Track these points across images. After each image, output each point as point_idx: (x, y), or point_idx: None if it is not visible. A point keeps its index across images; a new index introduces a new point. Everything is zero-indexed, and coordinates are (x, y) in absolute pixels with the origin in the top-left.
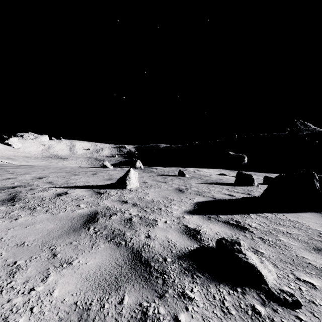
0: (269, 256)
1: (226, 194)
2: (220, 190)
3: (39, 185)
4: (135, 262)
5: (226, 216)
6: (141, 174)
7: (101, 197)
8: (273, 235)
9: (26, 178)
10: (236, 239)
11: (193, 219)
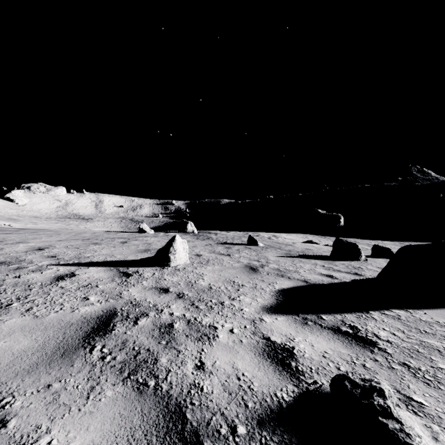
0: (437, 414)
1: (322, 274)
2: (313, 267)
3: (34, 261)
4: (170, 439)
5: (332, 317)
6: (193, 242)
7: (127, 283)
8: (424, 358)
9: (18, 249)
10: (370, 378)
11: (279, 324)
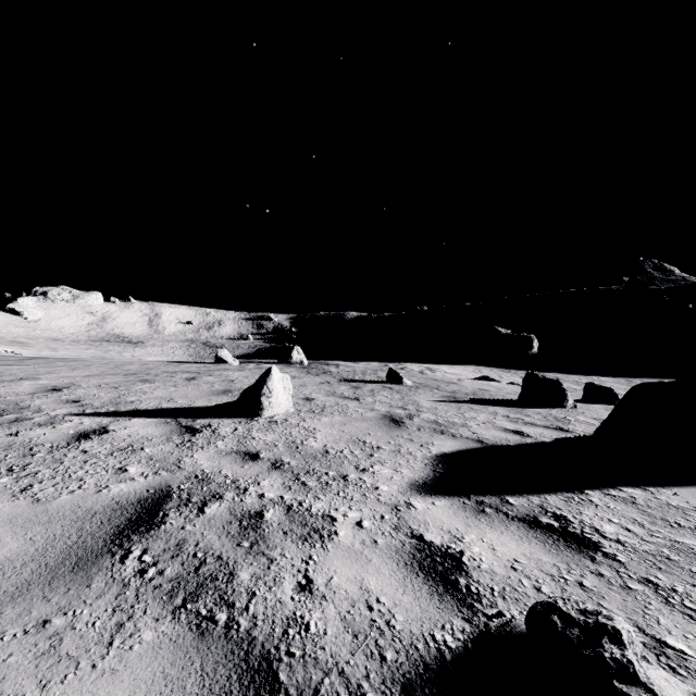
0: None
1: (507, 430)
2: (491, 419)
3: (43, 408)
4: None
5: (524, 500)
6: (301, 378)
7: (191, 443)
8: (681, 571)
9: (20, 390)
10: (595, 609)
11: (438, 512)
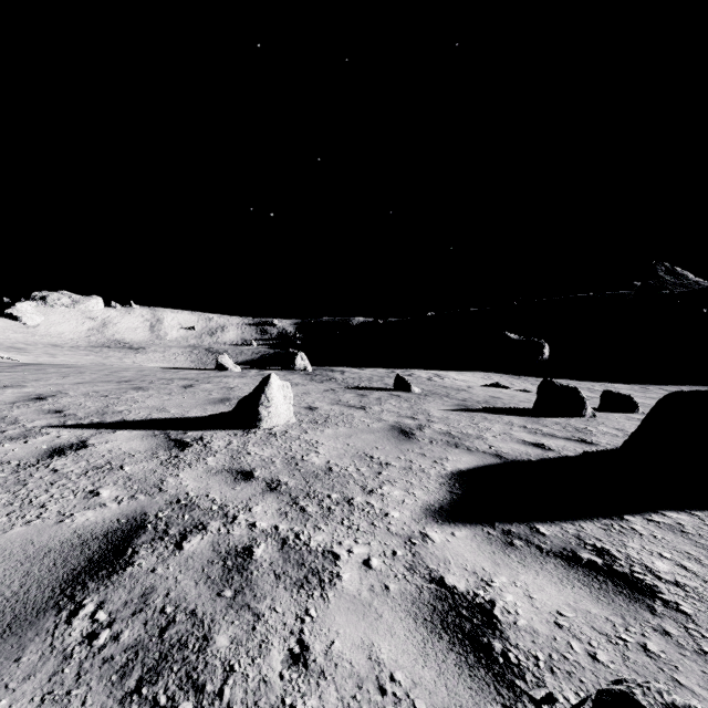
0: None
1: (526, 442)
2: (507, 430)
3: (20, 420)
4: None
5: (557, 529)
6: (304, 385)
7: (178, 460)
8: None
9: (0, 398)
10: (687, 703)
11: (459, 546)
